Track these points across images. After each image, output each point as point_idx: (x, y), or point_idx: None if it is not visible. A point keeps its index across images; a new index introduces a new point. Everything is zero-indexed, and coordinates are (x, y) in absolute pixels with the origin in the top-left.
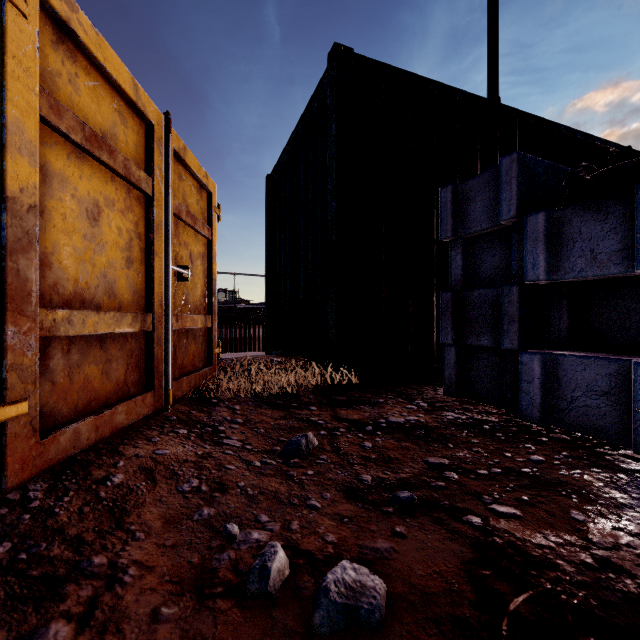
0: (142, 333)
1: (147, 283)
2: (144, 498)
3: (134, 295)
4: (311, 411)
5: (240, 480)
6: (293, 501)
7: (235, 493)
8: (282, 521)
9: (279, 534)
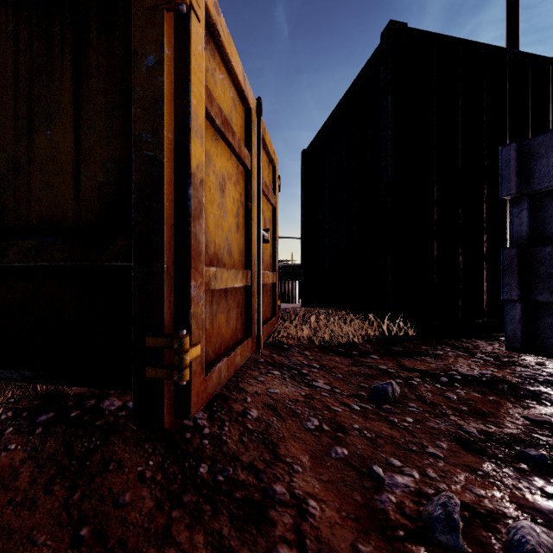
0: (243, 287)
1: (246, 245)
2: (282, 433)
3: (240, 255)
4: (375, 359)
5: (352, 422)
6: (412, 447)
7: (355, 435)
8: (415, 467)
9: (422, 481)
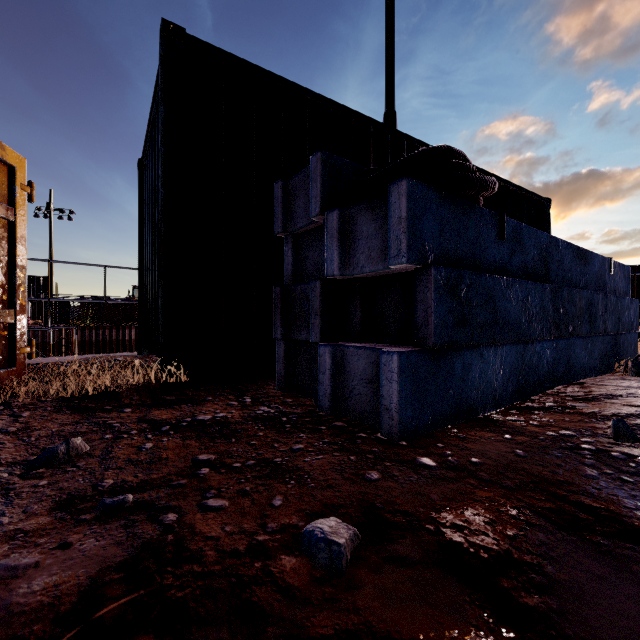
0: None
1: None
2: None
3: None
4: (120, 413)
5: None
6: None
7: None
8: None
9: None
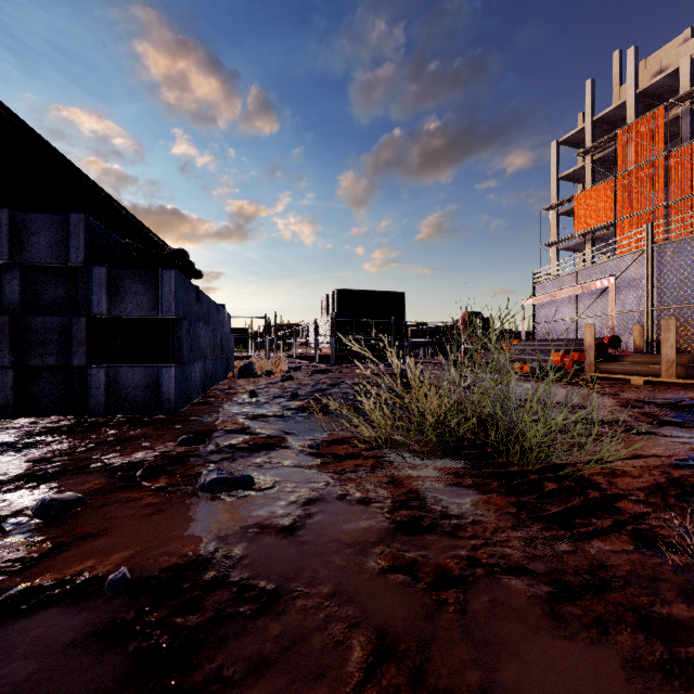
0: None
1: None
2: None
3: None
4: None
5: None
6: None
7: None
8: None
9: None
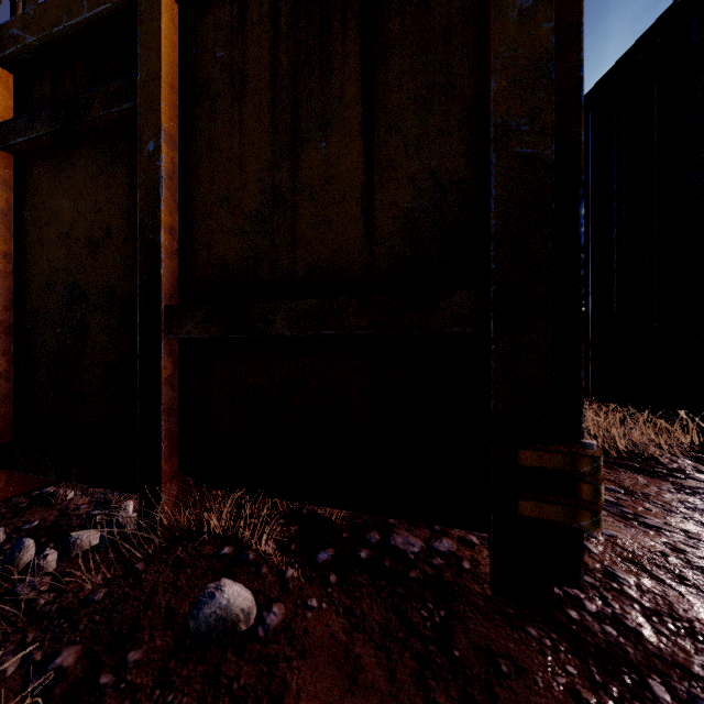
0: None
1: None
2: (702, 619)
3: None
4: None
5: None
6: None
7: None
8: None
9: None
